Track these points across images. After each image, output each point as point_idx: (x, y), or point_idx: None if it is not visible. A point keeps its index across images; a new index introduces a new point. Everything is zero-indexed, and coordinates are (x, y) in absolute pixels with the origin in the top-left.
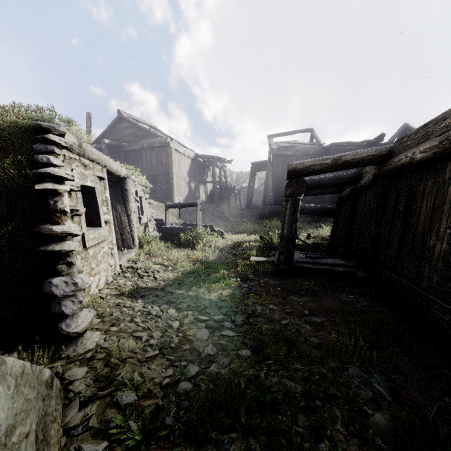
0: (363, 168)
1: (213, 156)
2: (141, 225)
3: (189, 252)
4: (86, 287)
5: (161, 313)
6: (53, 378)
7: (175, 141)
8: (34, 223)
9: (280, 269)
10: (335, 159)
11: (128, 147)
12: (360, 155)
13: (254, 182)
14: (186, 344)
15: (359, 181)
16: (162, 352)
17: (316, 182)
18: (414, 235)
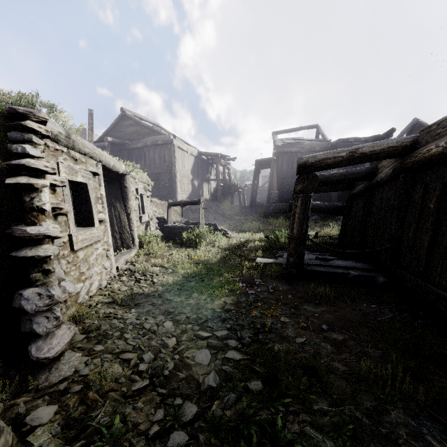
0: (379, 162)
1: (216, 154)
2: (142, 224)
3: (191, 252)
4: (73, 295)
5: (155, 327)
6: None
7: (178, 139)
8: (6, 224)
9: (289, 272)
10: (351, 151)
11: (131, 145)
12: (379, 146)
13: (258, 180)
14: (183, 370)
15: (373, 176)
16: (153, 382)
17: (326, 177)
18: None
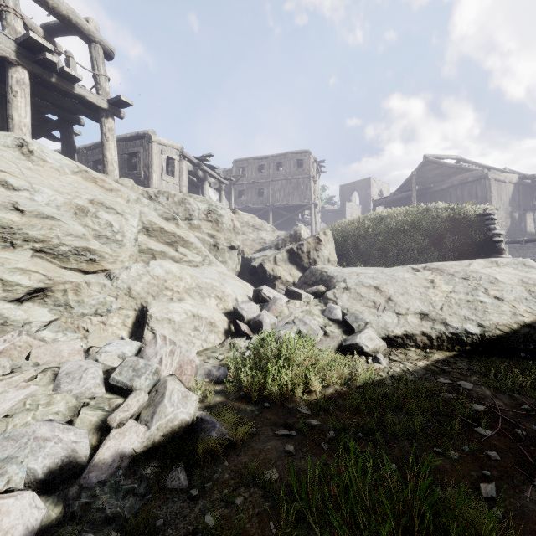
0: None
1: None
2: None
3: None
4: None
5: None
6: None
7: (493, 171)
8: (491, 254)
9: None
10: None
11: (434, 188)
12: None
13: None
14: None
15: None
16: None
17: None
18: None
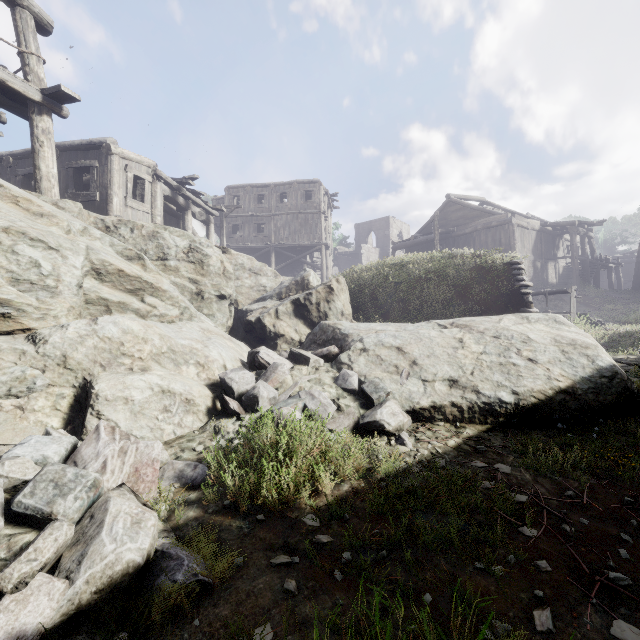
0: None
1: (571, 222)
2: None
3: None
4: None
5: None
6: None
7: (516, 216)
8: (518, 308)
9: None
10: None
11: (457, 232)
12: None
13: None
14: None
15: None
16: None
17: None
18: None
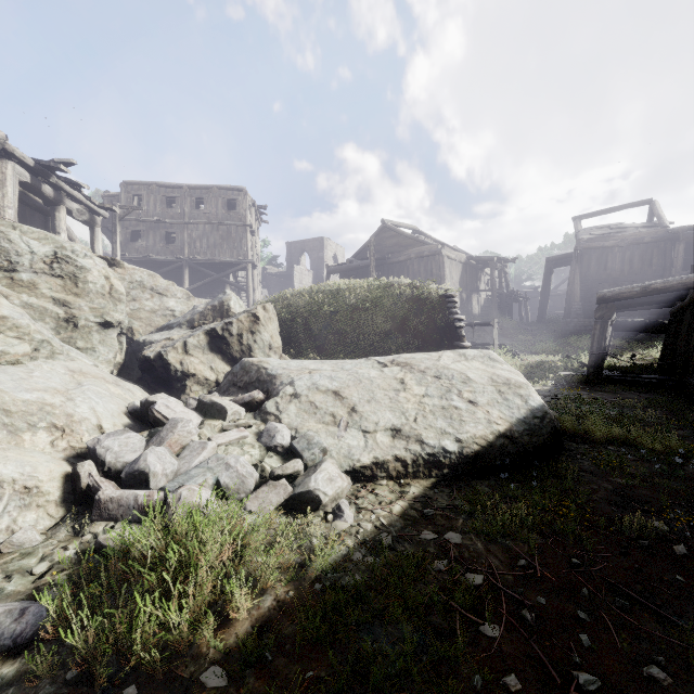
0: None
1: (491, 258)
2: None
3: None
4: None
5: None
6: None
7: (446, 247)
8: (453, 342)
9: (589, 379)
10: (644, 287)
11: (392, 259)
12: (669, 283)
13: (549, 284)
14: None
15: (685, 298)
16: None
17: (632, 300)
18: None
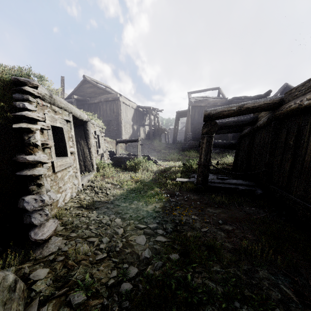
0: (259, 113)
1: (149, 107)
2: (99, 155)
3: (132, 174)
4: (54, 202)
5: (109, 222)
6: (16, 281)
7: (123, 97)
8: (13, 154)
9: (198, 187)
10: (239, 106)
11: (90, 101)
12: (258, 103)
13: (178, 125)
14: (128, 248)
15: (255, 123)
16: (109, 255)
17: (224, 124)
18: (302, 163)
